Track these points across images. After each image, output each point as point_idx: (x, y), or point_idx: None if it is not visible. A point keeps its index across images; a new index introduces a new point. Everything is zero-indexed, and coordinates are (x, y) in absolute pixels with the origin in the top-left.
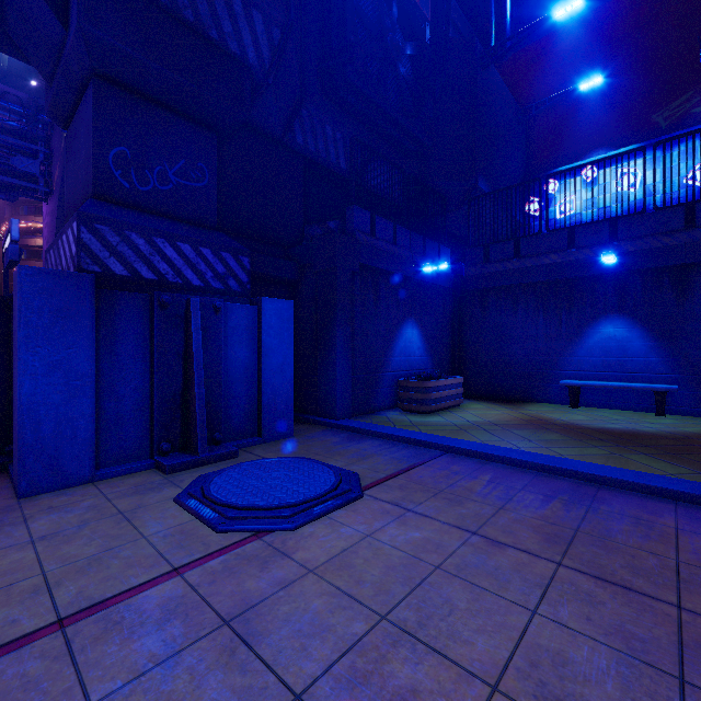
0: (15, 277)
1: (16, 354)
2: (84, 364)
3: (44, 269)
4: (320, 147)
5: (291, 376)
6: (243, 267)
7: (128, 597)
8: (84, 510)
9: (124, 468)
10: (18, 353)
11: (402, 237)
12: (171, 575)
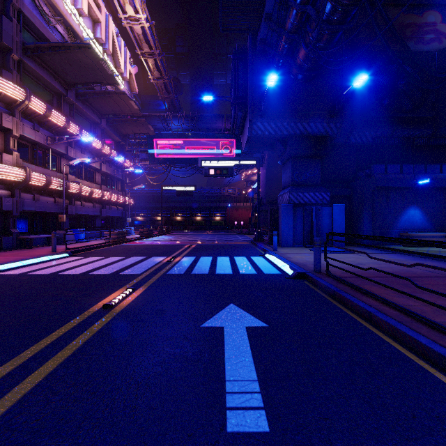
0: (280, 206)
1: (281, 221)
2: (291, 223)
3: (285, 205)
4: (363, 140)
5: (343, 228)
6: (328, 196)
7: (303, 253)
8: (293, 249)
9: (298, 246)
10: (281, 220)
11: (407, 169)
12: (308, 253)
